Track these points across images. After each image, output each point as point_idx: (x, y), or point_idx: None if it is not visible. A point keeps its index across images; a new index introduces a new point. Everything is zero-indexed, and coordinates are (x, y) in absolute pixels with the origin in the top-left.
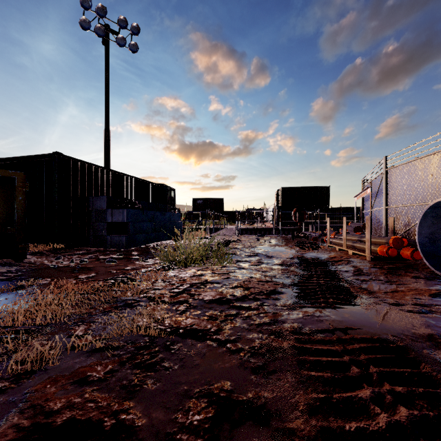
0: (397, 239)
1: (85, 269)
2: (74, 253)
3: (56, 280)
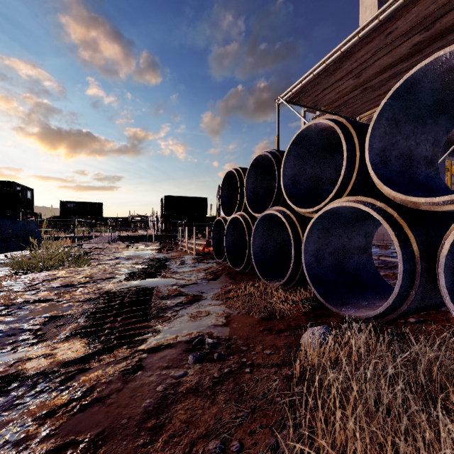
0: (208, 241)
1: None
2: None
3: None
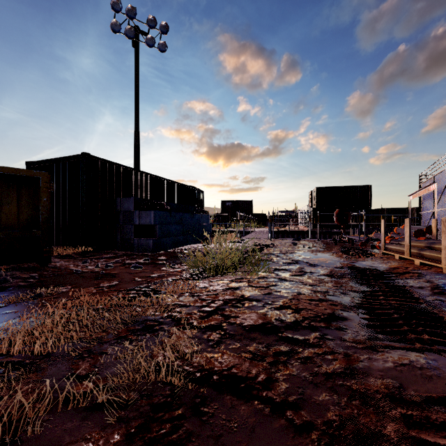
0: None
1: (109, 275)
2: (101, 256)
3: (76, 289)
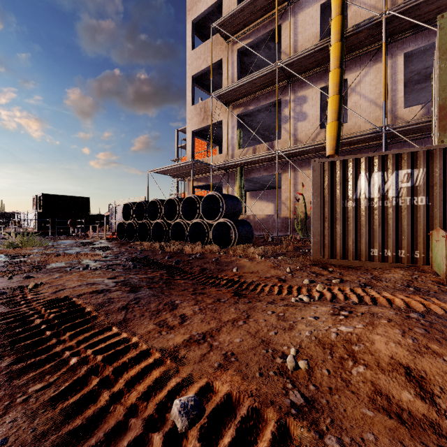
0: (113, 232)
1: None
2: None
3: None
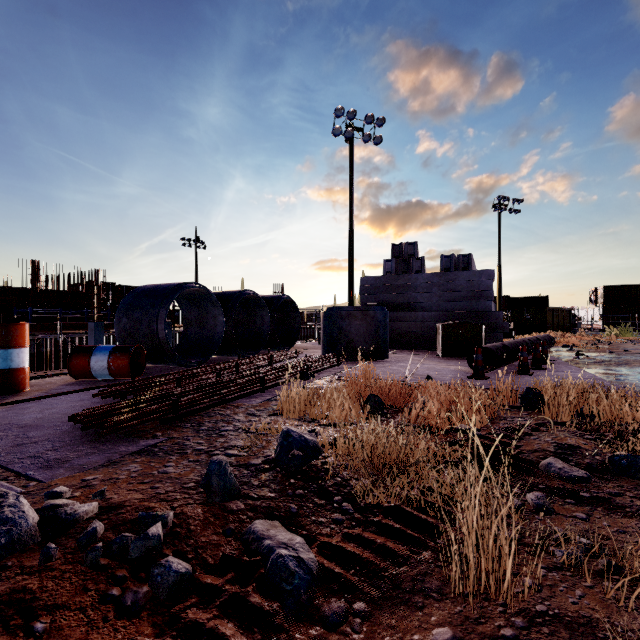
0: None
1: None
2: None
3: None
